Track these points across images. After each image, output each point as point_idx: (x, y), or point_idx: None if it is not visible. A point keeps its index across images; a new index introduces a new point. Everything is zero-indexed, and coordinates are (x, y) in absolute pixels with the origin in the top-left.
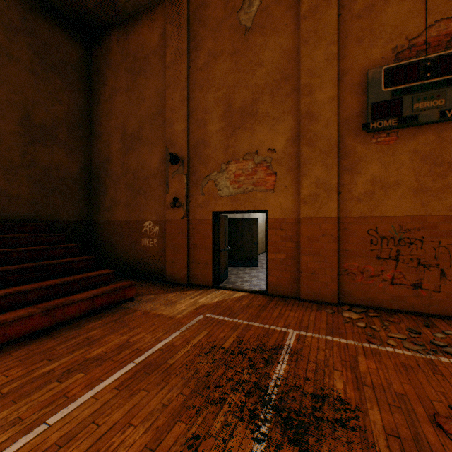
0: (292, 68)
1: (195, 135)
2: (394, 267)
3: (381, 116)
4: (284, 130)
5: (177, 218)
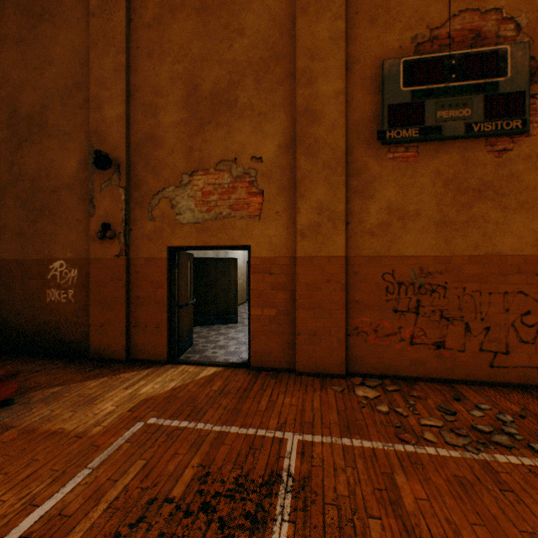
0: (286, 45)
1: (140, 128)
2: (414, 322)
3: (400, 123)
4: (274, 131)
5: (109, 256)
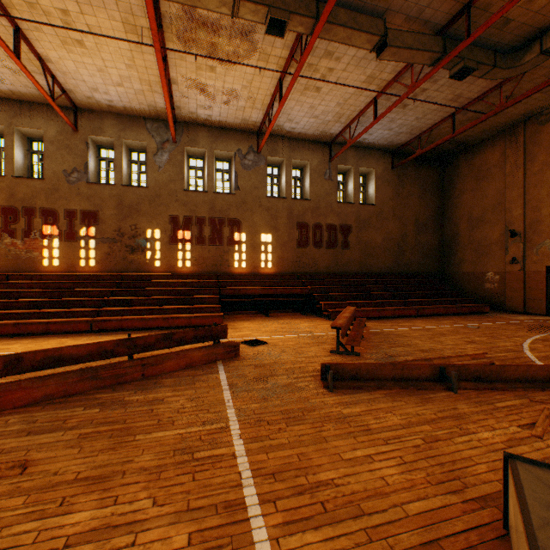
0: None
1: (530, 217)
2: None
3: None
4: None
5: (514, 270)
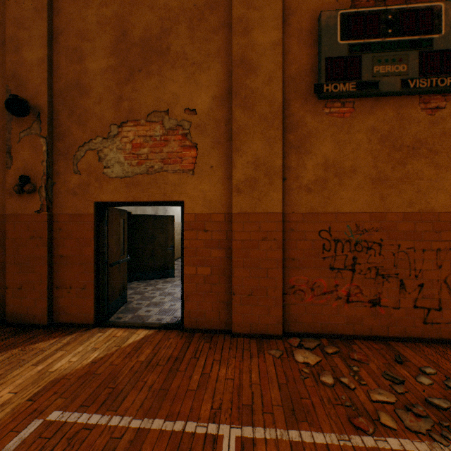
0: None
1: (65, 74)
2: (350, 279)
3: (337, 76)
4: (209, 82)
5: (29, 212)
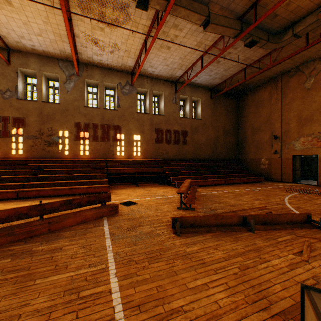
0: None
1: (284, 128)
2: None
3: None
4: None
5: (276, 158)
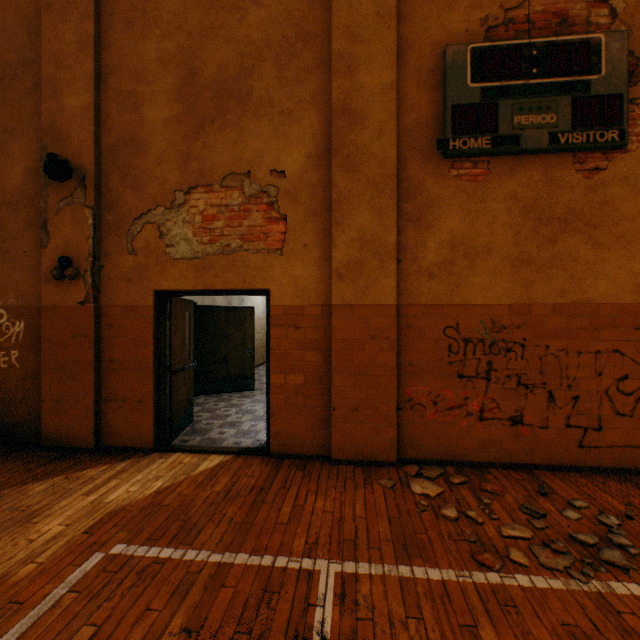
0: (317, 20)
1: (116, 125)
2: (484, 390)
3: (467, 129)
4: (302, 136)
5: (70, 303)
